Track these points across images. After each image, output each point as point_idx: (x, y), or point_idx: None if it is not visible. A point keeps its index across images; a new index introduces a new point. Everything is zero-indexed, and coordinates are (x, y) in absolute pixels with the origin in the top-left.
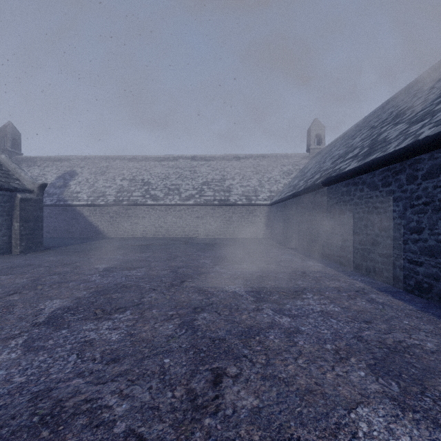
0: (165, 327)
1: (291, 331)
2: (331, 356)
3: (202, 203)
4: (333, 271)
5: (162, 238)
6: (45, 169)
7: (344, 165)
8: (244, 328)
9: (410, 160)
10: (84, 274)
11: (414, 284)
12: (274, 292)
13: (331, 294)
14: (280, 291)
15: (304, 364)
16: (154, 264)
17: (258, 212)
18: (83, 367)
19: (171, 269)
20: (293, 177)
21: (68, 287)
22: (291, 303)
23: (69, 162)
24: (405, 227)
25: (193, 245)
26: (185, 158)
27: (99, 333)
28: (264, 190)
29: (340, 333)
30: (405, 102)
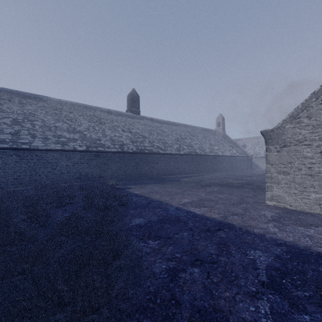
0: None
1: None
2: None
3: None
4: None
5: None
6: None
7: None
8: None
9: None
10: None
11: None
12: None
13: None
14: None
15: None
16: None
17: None
18: None
19: None
20: None
21: None
22: None
23: (242, 141)
24: None
25: None
26: None
27: None
28: None
29: None
30: None
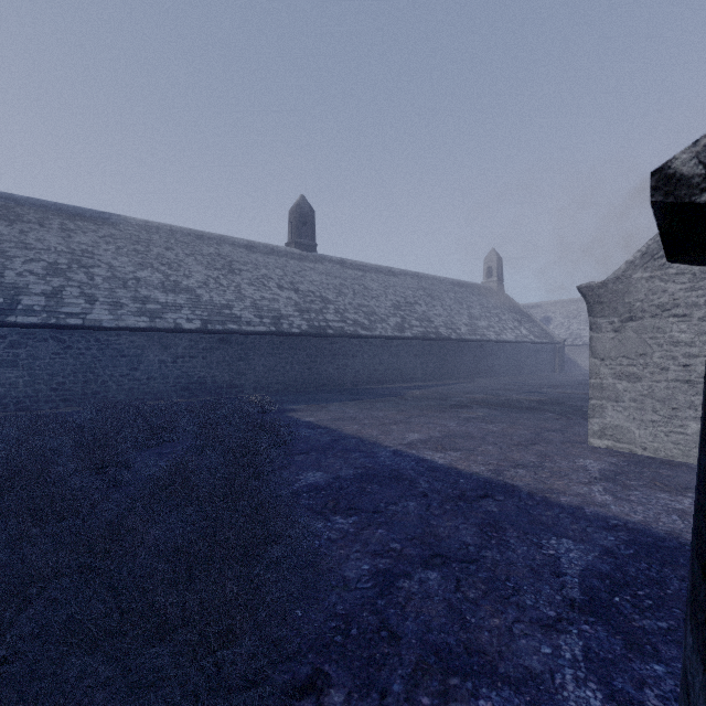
0: None
1: None
2: None
3: None
4: None
5: None
6: None
7: None
8: None
9: None
10: None
11: None
12: None
13: None
14: None
15: None
16: None
17: None
18: None
19: None
20: None
21: None
22: None
23: (541, 308)
24: None
25: None
26: None
27: None
28: None
29: None
30: None
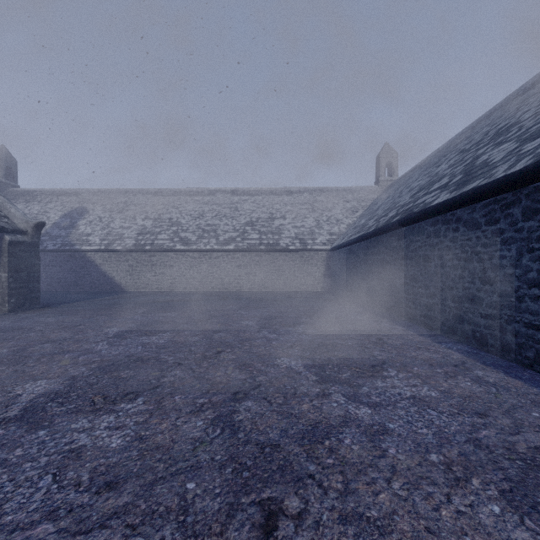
0: (192, 425)
1: (375, 431)
2: (441, 475)
3: (246, 248)
4: (418, 336)
5: (195, 292)
6: (48, 205)
7: (429, 198)
8: (306, 425)
9: (527, 188)
10: (87, 342)
11: (534, 357)
12: (344, 367)
13: (421, 370)
14: (351, 366)
15: (402, 490)
16: (181, 328)
17: (315, 260)
18: (58, 500)
19: (205, 334)
20: (359, 216)
21: (62, 361)
22: (368, 384)
23: (78, 196)
24: (520, 279)
25: (233, 301)
26: (224, 192)
27: (94, 435)
28: (322, 232)
29: (446, 433)
30: (505, 118)
